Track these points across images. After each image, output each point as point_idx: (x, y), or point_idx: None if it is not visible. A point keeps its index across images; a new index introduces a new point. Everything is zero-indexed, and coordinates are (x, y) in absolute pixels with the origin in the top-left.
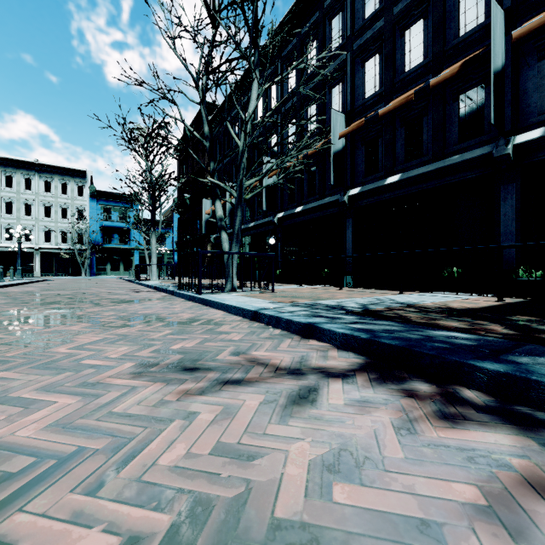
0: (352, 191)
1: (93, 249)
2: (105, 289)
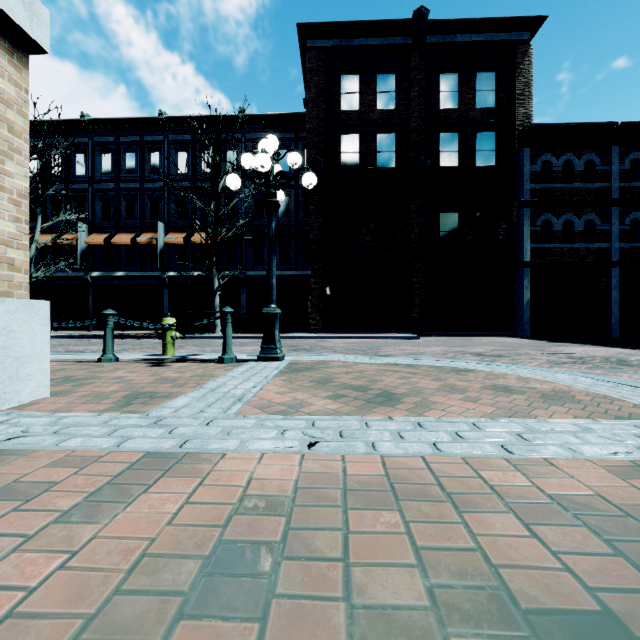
0: (93, 273)
1: None
2: None
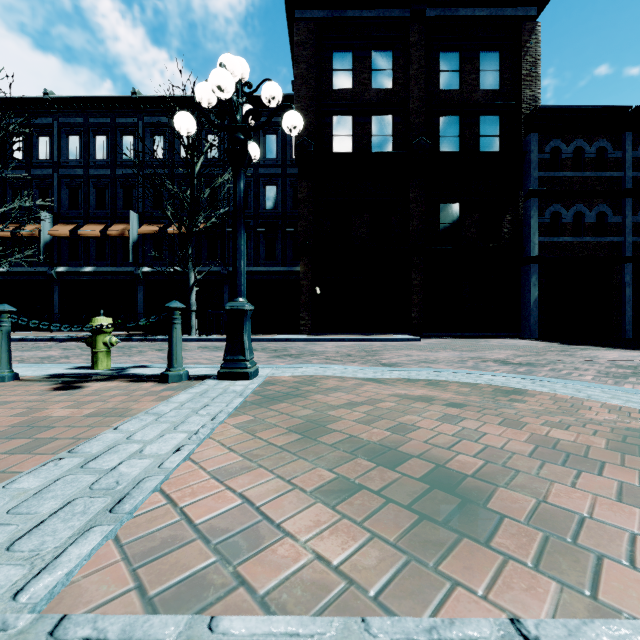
0: (59, 268)
1: None
2: None
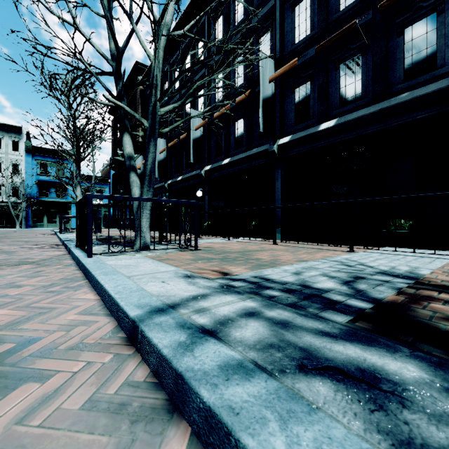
0: (281, 140)
1: (28, 202)
2: (0, 245)
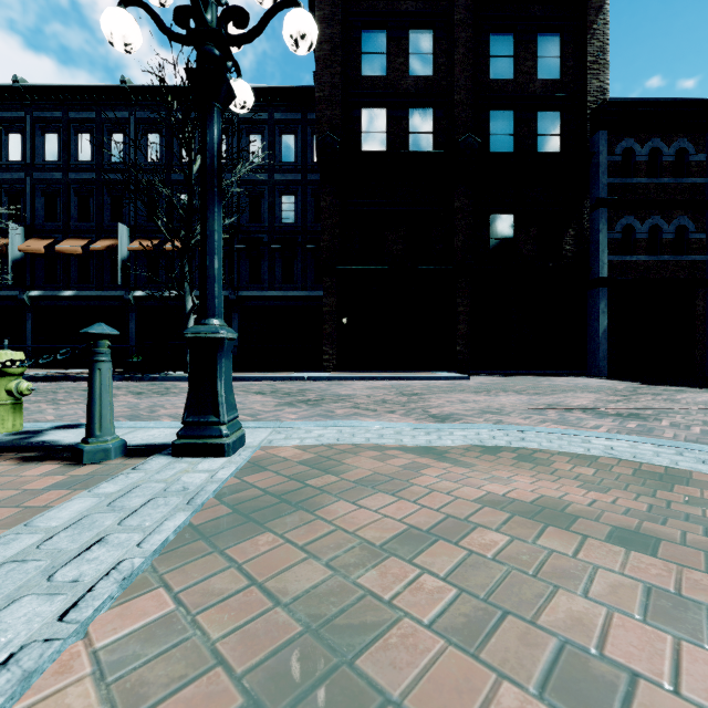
0: (32, 292)
1: None
2: None
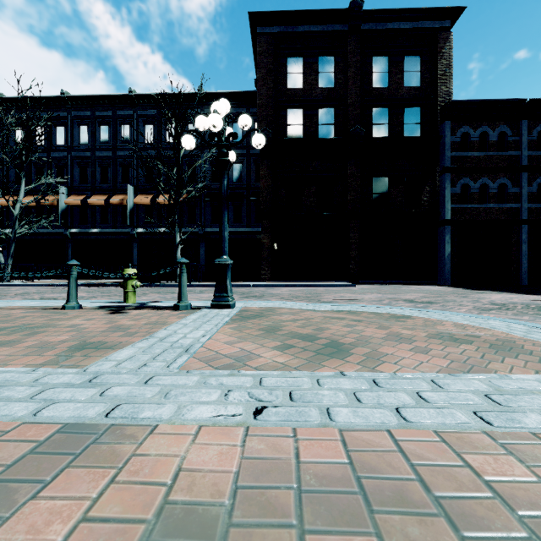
0: (72, 230)
1: None
2: None
